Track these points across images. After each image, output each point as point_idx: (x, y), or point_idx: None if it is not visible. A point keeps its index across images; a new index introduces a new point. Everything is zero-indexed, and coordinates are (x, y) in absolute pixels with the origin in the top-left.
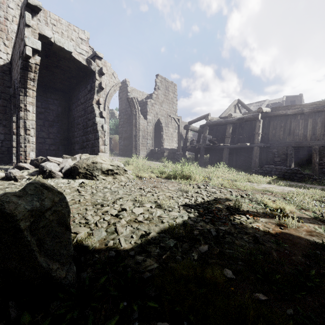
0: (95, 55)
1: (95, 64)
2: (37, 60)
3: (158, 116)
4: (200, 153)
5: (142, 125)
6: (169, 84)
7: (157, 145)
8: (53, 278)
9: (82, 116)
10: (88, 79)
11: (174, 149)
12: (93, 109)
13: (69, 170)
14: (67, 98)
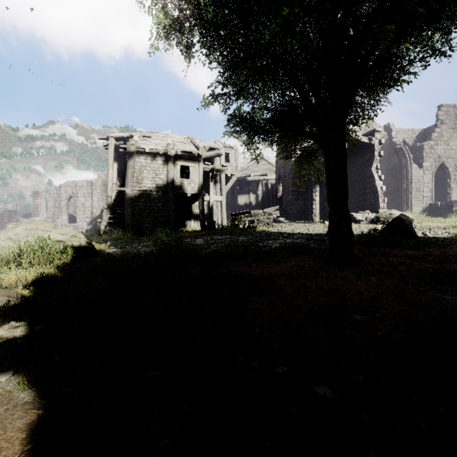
0: (374, 131)
1: (374, 139)
2: None
3: (441, 159)
4: None
5: (416, 176)
6: None
7: (439, 197)
8: (414, 234)
9: (358, 180)
10: (366, 151)
11: None
12: (372, 174)
13: (371, 219)
14: None
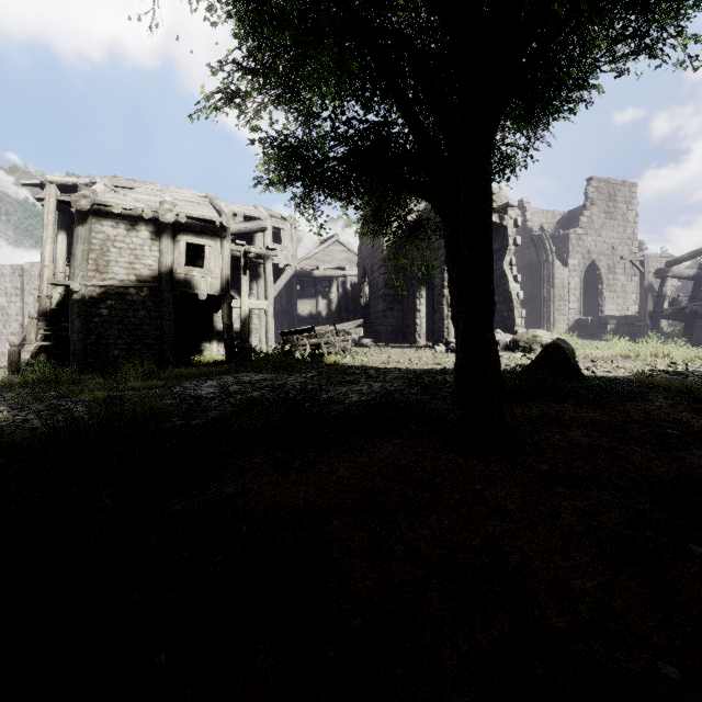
0: (507, 206)
1: (508, 218)
2: None
3: (592, 256)
4: (695, 322)
5: (559, 278)
6: (618, 188)
7: (586, 310)
8: (580, 373)
9: None
10: (495, 236)
11: (631, 317)
12: (504, 273)
13: (505, 344)
14: None
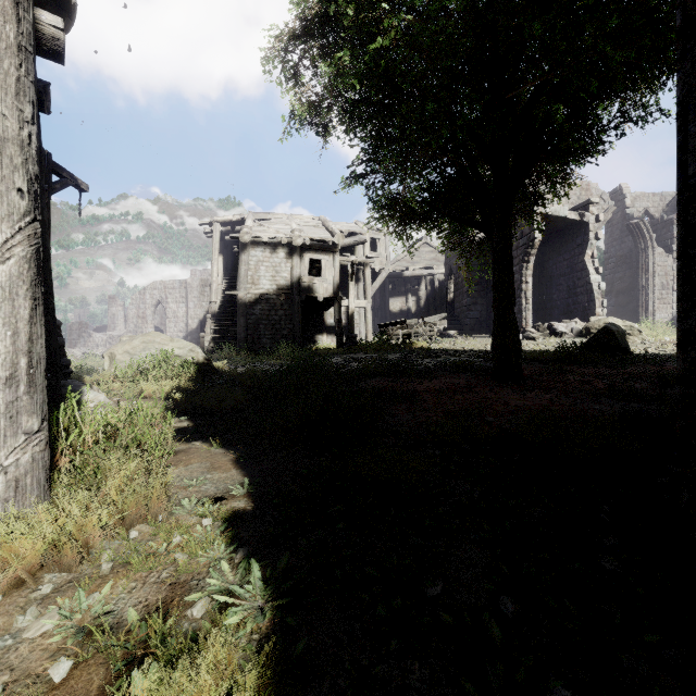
0: (588, 203)
1: (588, 215)
2: (539, 238)
3: None
4: None
5: (661, 265)
6: None
7: None
8: (627, 350)
9: (565, 274)
10: (576, 231)
11: None
12: (585, 266)
13: (578, 331)
14: (537, 254)
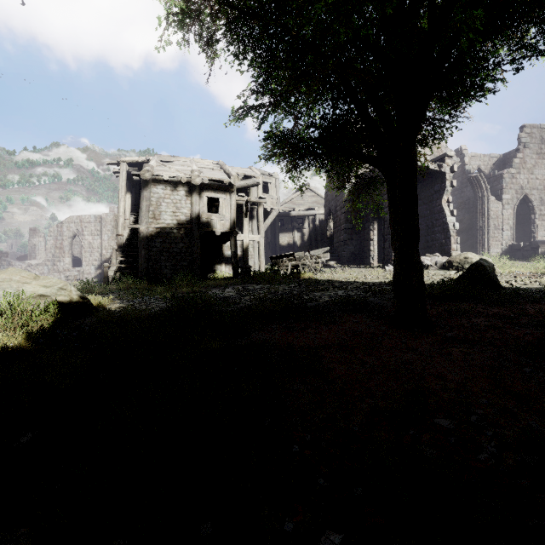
0: (445, 156)
1: (445, 166)
2: None
3: (524, 191)
4: None
5: (494, 210)
6: None
7: (521, 237)
8: (498, 284)
9: (425, 216)
10: (434, 180)
11: None
12: (442, 209)
13: (442, 264)
14: None
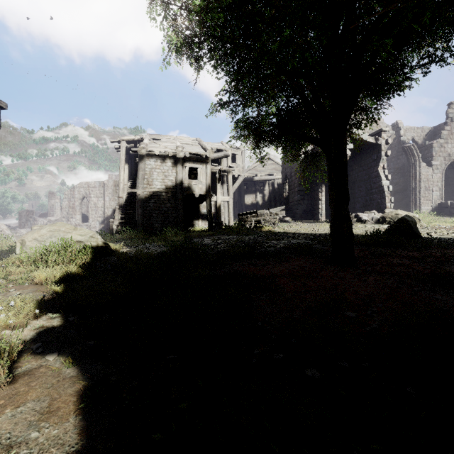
0: (381, 131)
1: (381, 139)
2: (349, 154)
3: (452, 158)
4: None
5: (425, 174)
6: None
7: (449, 196)
8: (419, 235)
9: (364, 180)
10: (372, 150)
11: None
12: (379, 174)
13: (377, 219)
14: None
